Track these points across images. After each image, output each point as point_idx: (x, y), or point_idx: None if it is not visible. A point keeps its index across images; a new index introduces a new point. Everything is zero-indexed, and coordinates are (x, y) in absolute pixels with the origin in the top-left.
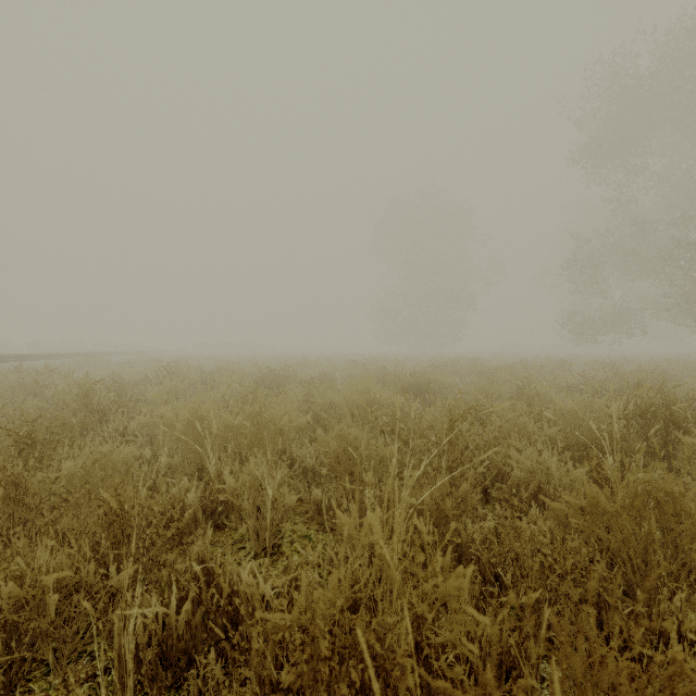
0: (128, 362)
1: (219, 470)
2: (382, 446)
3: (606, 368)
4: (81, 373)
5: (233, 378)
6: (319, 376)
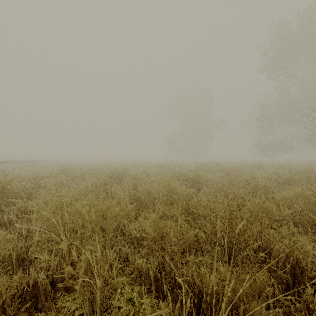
0: (47, 165)
1: (69, 247)
2: (185, 231)
3: (282, 168)
4: (21, 171)
5: (96, 175)
6: (141, 173)
